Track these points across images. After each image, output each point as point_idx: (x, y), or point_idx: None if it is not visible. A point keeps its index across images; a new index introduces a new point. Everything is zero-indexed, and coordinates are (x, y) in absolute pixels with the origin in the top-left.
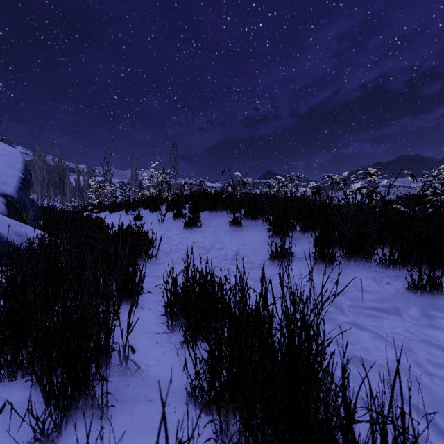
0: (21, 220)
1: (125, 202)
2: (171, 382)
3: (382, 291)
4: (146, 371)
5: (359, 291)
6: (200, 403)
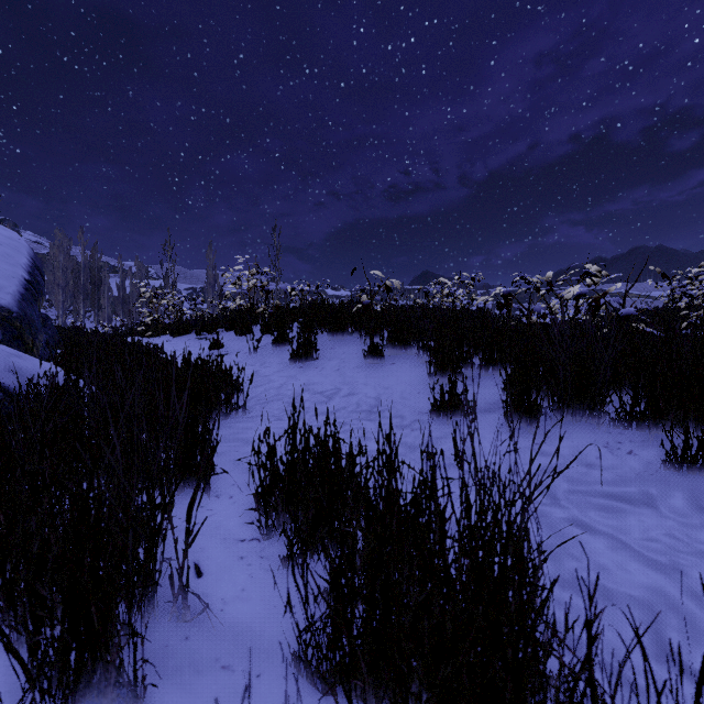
0: (24, 348)
1: (196, 319)
2: (263, 632)
3: (621, 465)
4: (220, 611)
5: (583, 466)
6: (316, 674)
